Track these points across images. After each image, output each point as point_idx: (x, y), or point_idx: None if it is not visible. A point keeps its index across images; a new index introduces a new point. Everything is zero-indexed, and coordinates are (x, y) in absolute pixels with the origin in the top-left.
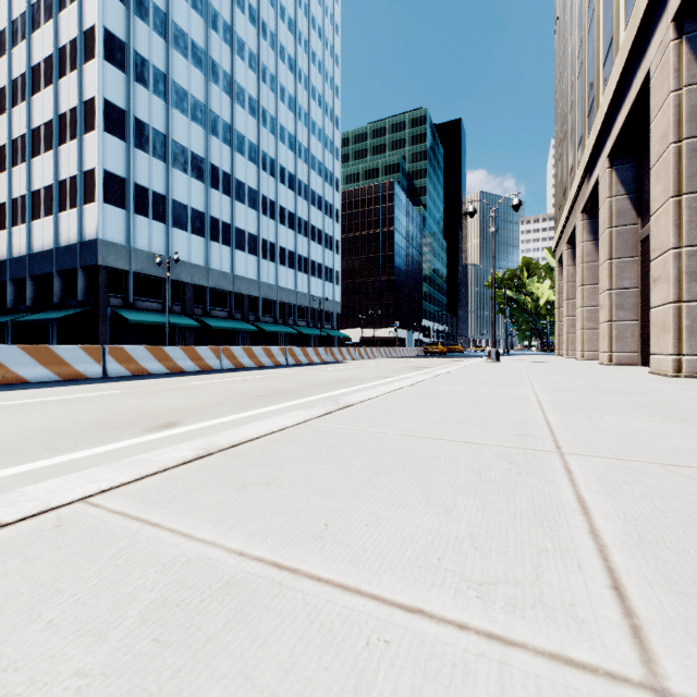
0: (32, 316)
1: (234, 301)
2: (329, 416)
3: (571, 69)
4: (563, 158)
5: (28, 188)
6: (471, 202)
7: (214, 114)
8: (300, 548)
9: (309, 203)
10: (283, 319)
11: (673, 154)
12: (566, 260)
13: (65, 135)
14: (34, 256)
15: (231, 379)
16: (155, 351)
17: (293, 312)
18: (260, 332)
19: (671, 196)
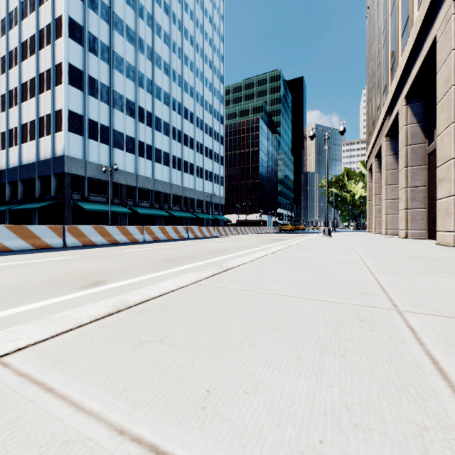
0: (21, 206)
1: (154, 196)
2: (215, 277)
3: (378, 40)
4: (372, 100)
5: (19, 122)
6: (311, 129)
7: (141, 73)
8: (180, 423)
9: (204, 131)
10: (186, 208)
11: (454, 92)
12: (375, 169)
13: (43, 87)
14: (23, 167)
15: (149, 248)
16: (99, 229)
17: (193, 203)
18: (171, 217)
19: (452, 122)
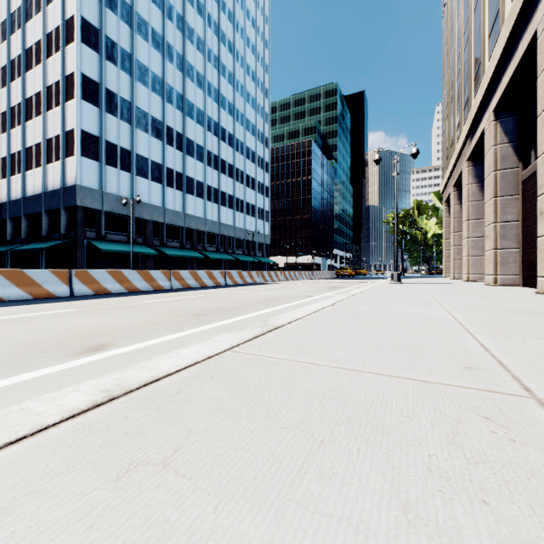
0: (25, 246)
1: (185, 234)
2: (258, 340)
3: (458, 43)
4: (450, 117)
5: (23, 146)
6: (376, 151)
7: (169, 86)
8: None
9: (245, 157)
10: (224, 249)
11: None
12: (453, 200)
13: (51, 103)
14: (27, 199)
15: (176, 298)
16: (115, 274)
17: (232, 243)
18: (206, 259)
19: None
